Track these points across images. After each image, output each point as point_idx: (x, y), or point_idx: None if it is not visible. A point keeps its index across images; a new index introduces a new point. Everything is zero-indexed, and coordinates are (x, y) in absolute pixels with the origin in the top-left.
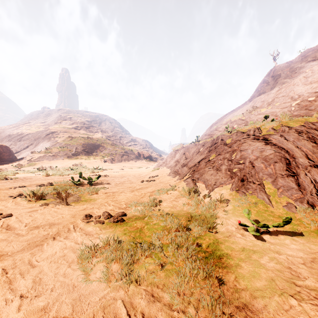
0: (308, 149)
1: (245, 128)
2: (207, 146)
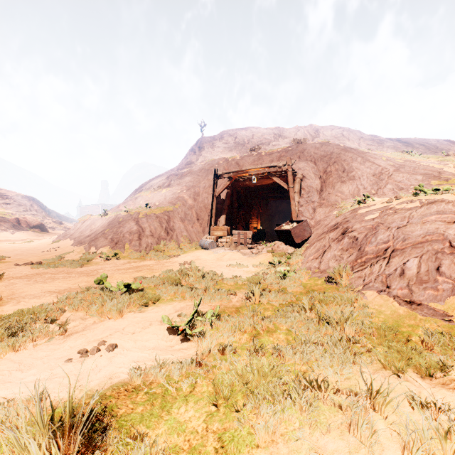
0: (154, 227)
1: (133, 211)
2: (109, 221)
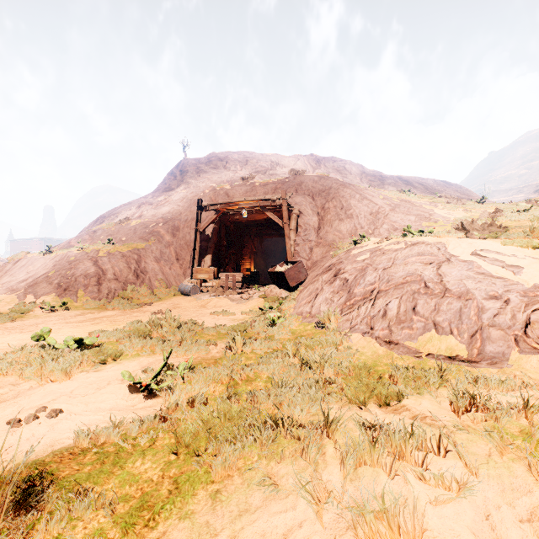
0: (119, 269)
1: (89, 248)
2: (55, 260)
